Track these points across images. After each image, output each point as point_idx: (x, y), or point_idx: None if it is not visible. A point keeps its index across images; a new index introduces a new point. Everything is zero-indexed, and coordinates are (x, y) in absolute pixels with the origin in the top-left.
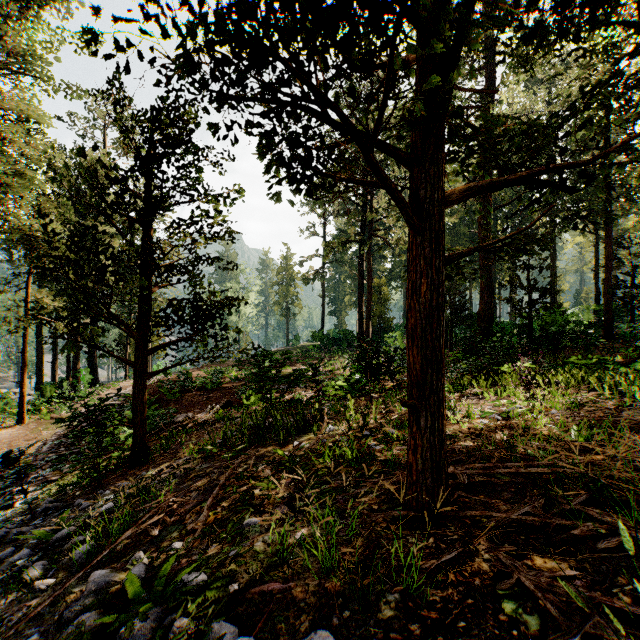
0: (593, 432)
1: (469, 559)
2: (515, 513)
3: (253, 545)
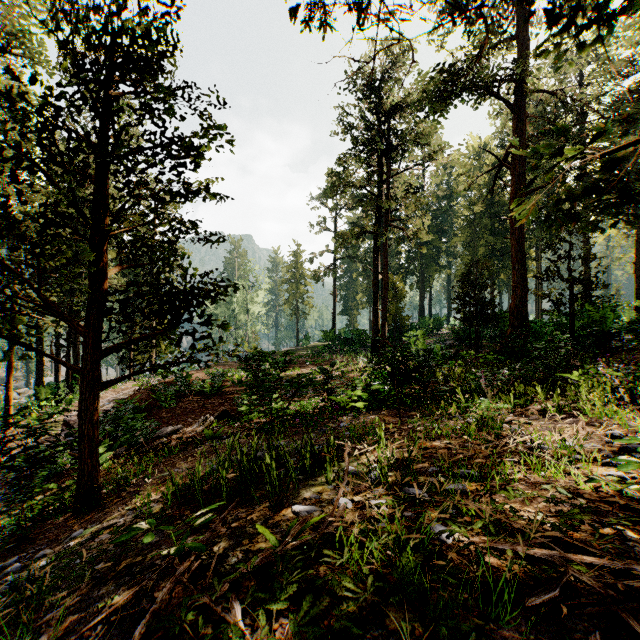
0: None
1: None
2: None
3: None
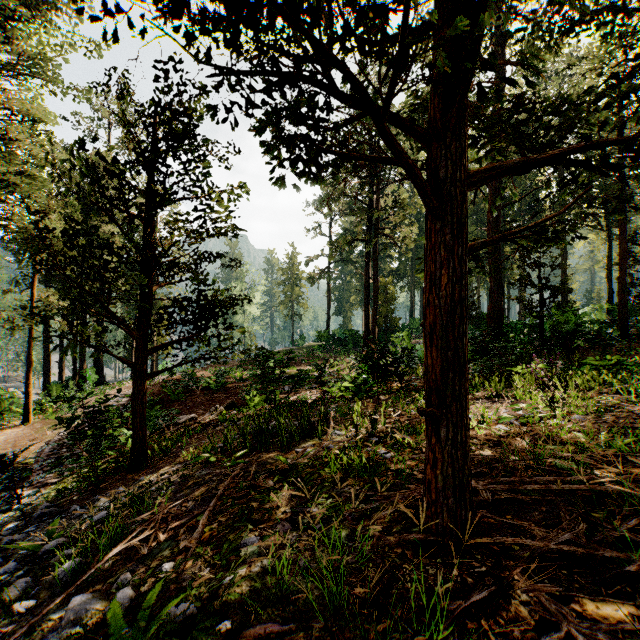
0: (626, 441)
1: (503, 600)
2: (553, 541)
3: (250, 571)
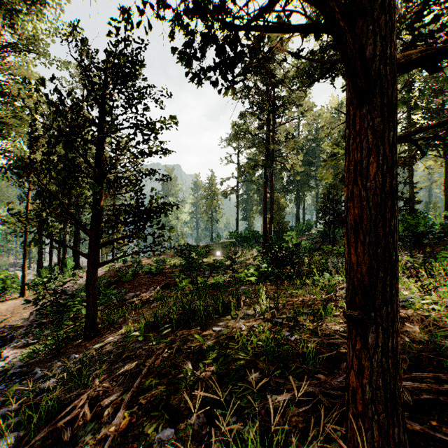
0: None
1: None
2: None
3: None
